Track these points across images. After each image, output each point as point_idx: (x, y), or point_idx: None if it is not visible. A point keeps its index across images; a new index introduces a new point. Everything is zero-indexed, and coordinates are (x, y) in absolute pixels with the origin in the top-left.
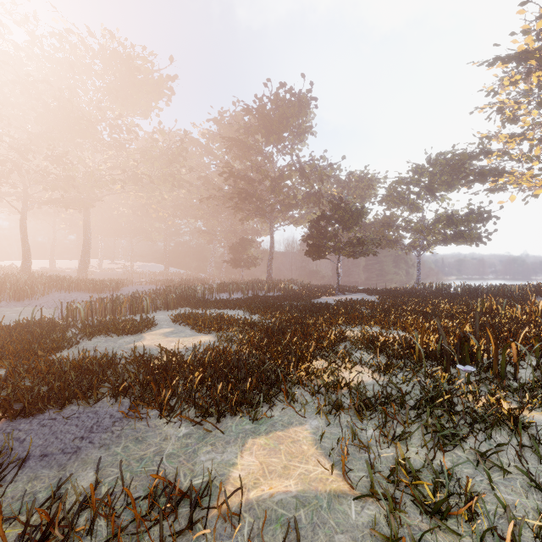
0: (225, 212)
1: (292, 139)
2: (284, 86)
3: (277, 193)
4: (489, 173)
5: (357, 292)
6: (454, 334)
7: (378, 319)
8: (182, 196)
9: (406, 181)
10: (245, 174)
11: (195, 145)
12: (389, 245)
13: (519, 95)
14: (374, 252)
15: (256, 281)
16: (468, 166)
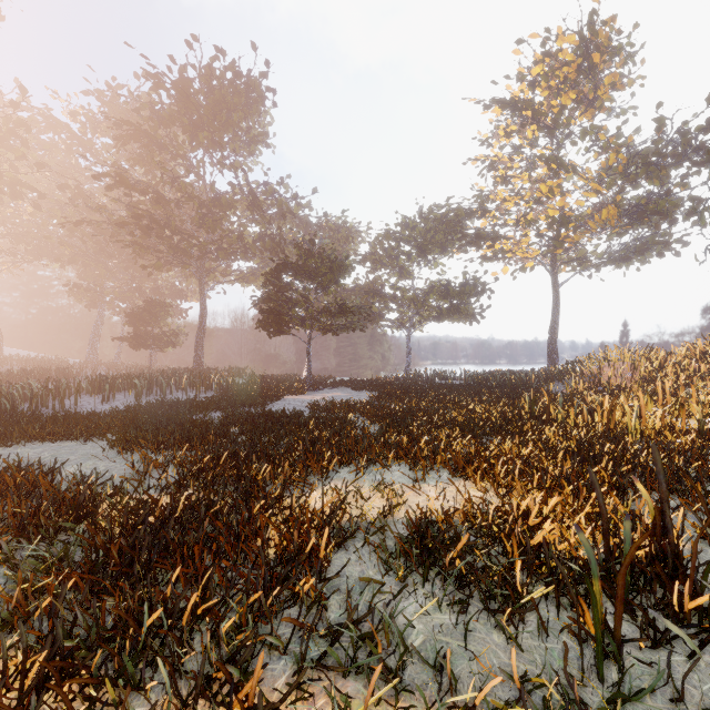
0: (121, 257)
1: (237, 147)
2: (222, 55)
3: (210, 226)
4: (487, 236)
5: (337, 386)
6: (552, 478)
7: (399, 449)
8: (28, 217)
9: (396, 236)
10: (149, 185)
11: (57, 130)
12: (374, 319)
13: (511, 152)
14: (362, 326)
15: (171, 372)
16: (464, 225)
